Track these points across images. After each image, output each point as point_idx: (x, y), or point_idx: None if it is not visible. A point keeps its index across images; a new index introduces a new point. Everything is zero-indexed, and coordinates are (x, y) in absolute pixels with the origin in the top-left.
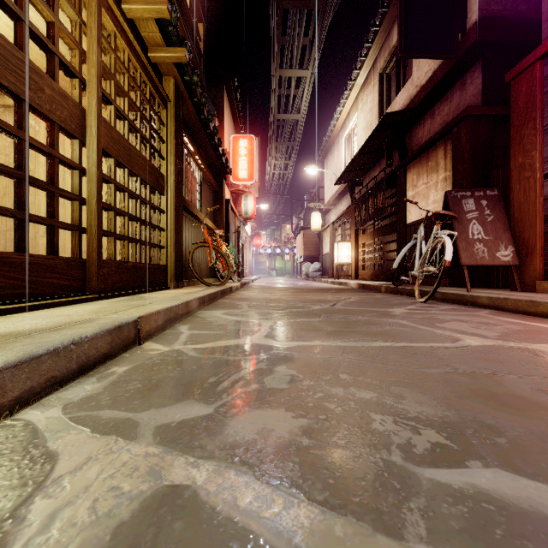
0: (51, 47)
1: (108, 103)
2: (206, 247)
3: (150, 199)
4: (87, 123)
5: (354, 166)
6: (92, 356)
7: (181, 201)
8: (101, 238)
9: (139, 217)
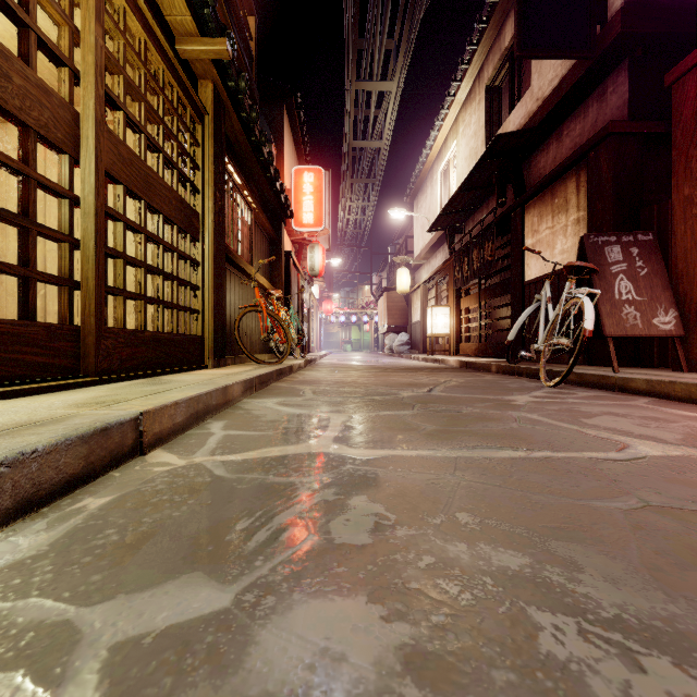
0: (24, 17)
1: (114, 107)
2: (258, 312)
3: (178, 246)
4: (82, 133)
5: (453, 207)
6: (48, 482)
7: (222, 250)
8: (102, 297)
9: (163, 269)
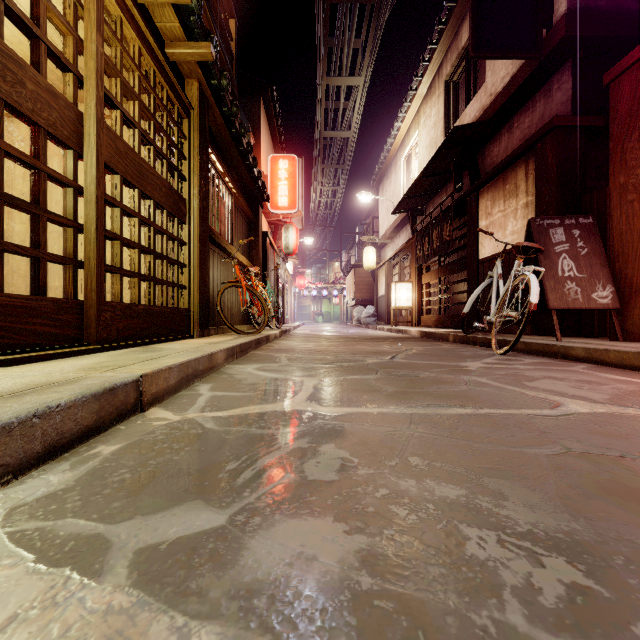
0: (35, 30)
1: (112, 106)
2: (238, 287)
3: (167, 228)
4: (85, 130)
5: (415, 191)
6: (69, 431)
7: (206, 231)
8: (102, 274)
9: (154, 249)
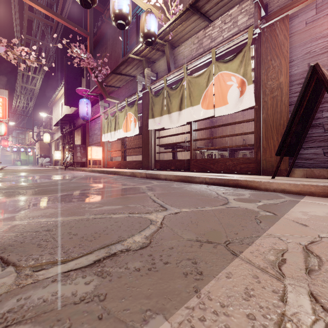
0: None
1: None
2: None
3: None
4: None
5: (60, 122)
6: None
7: None
8: None
9: None
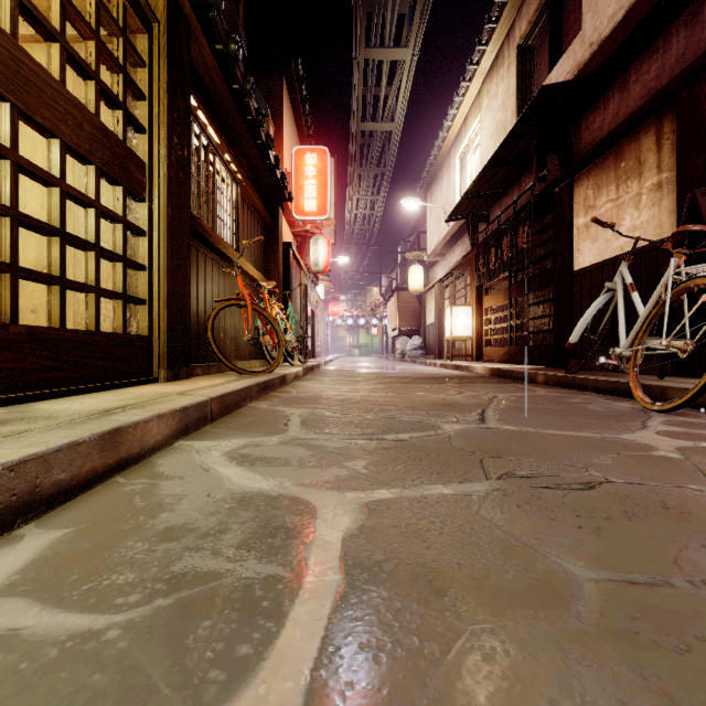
0: None
1: None
2: (241, 306)
3: (98, 198)
4: None
5: (477, 190)
6: None
7: (185, 219)
8: None
9: (61, 227)
